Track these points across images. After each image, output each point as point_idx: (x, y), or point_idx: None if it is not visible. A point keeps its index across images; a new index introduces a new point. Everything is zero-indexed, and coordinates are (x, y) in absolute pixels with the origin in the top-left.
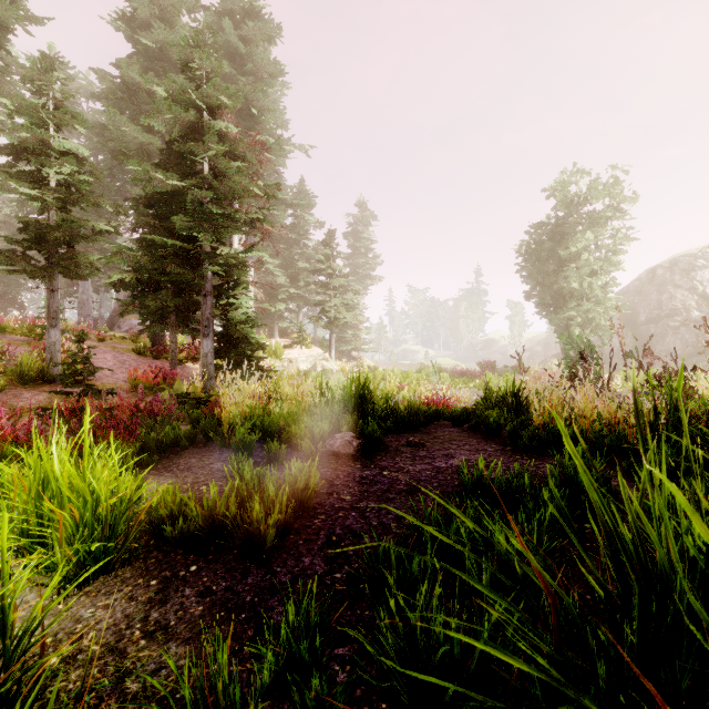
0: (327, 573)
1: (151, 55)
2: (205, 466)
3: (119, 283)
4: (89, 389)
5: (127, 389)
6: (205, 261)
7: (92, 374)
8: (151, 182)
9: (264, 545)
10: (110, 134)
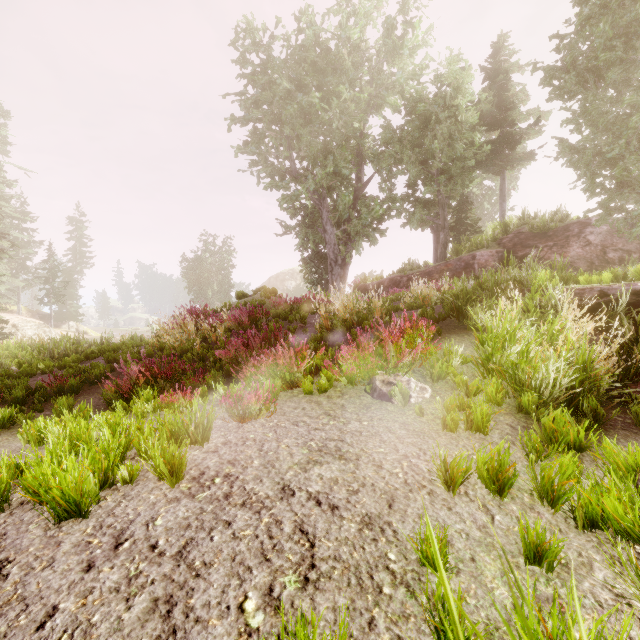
0: None
1: None
2: None
3: None
4: None
5: None
6: None
7: None
8: None
9: None
10: None
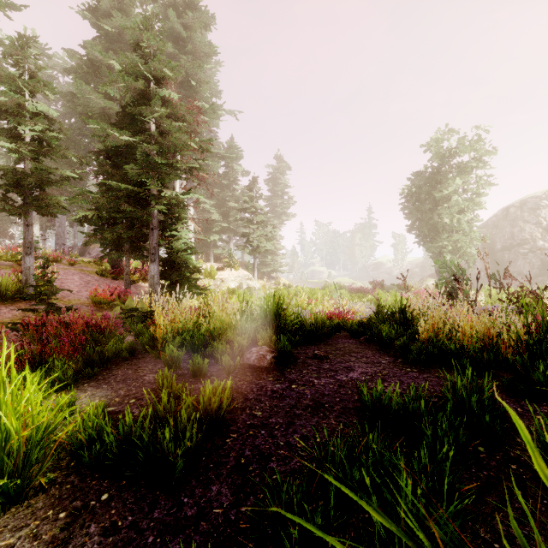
0: (232, 505)
1: (111, 38)
2: (138, 378)
3: (83, 219)
4: (50, 307)
5: (89, 304)
6: (152, 202)
7: (54, 295)
8: (108, 138)
9: (173, 473)
10: (77, 100)
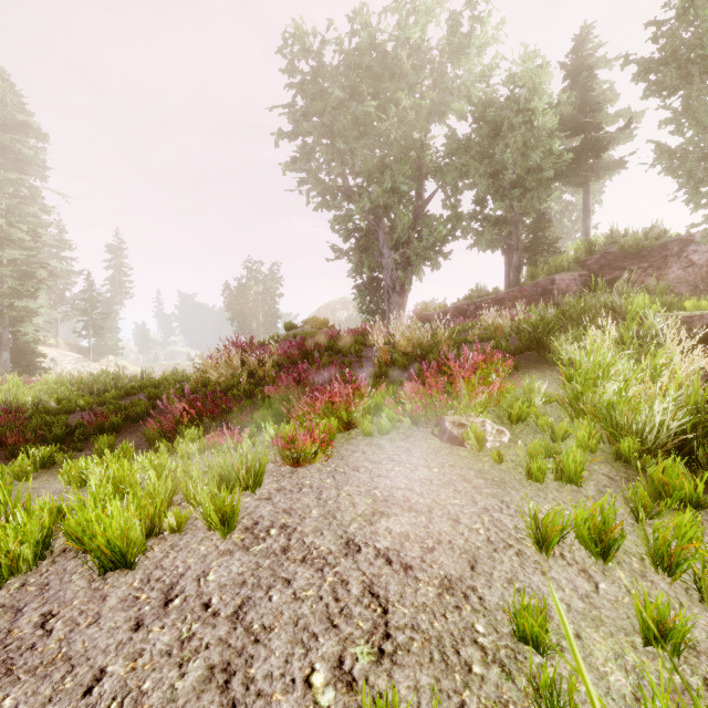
0: None
1: None
2: None
3: None
4: None
5: None
6: (5, 309)
7: None
8: None
9: None
10: None
